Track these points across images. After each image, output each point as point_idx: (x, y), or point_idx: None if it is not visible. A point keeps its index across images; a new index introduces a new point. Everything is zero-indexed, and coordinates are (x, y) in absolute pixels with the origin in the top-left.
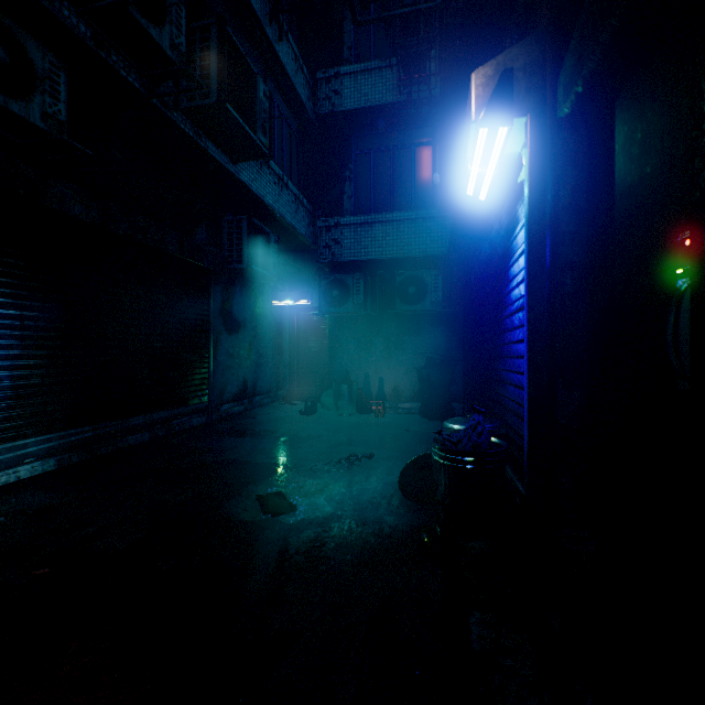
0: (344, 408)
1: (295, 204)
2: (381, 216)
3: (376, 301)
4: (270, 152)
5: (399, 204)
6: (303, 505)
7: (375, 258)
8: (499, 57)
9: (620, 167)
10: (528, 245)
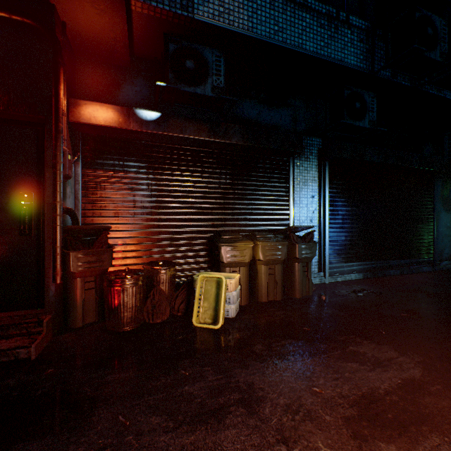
0: None
1: None
2: None
3: None
4: None
5: None
6: None
7: None
8: None
9: None
10: None
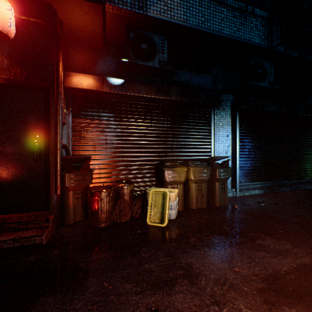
0: None
1: None
2: None
3: None
4: None
5: None
6: None
7: None
8: None
9: None
10: None
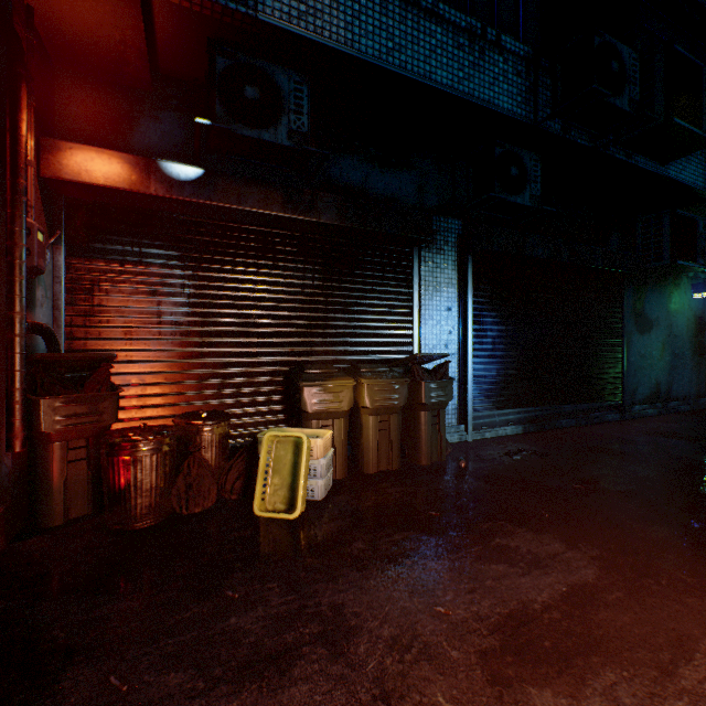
0: None
1: None
2: None
3: None
4: None
5: None
6: None
7: None
8: None
9: None
10: None
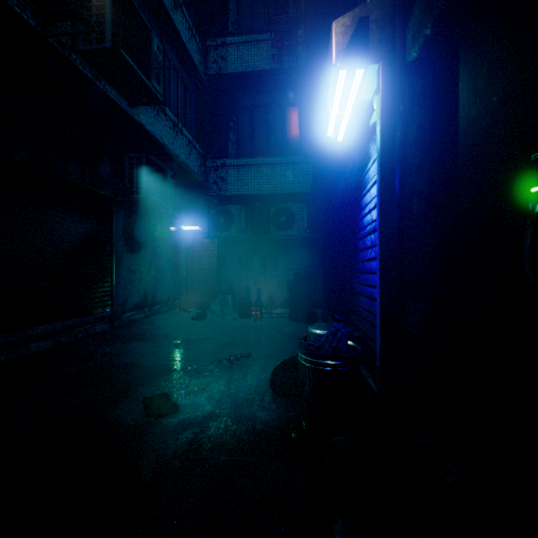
0: (228, 314)
1: (189, 147)
2: (259, 160)
3: (255, 227)
4: (164, 98)
5: (273, 151)
6: (185, 405)
7: (254, 193)
8: (356, 10)
9: (465, 102)
10: (380, 175)
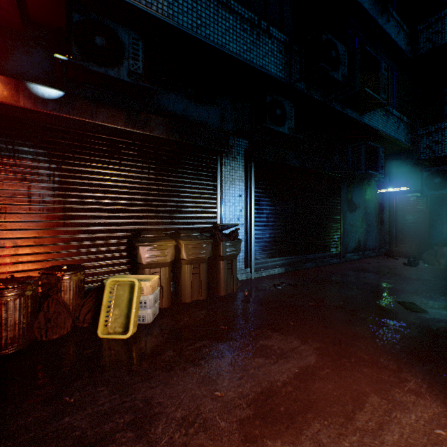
0: (445, 264)
1: (397, 123)
2: None
3: None
4: (387, 102)
5: None
6: (431, 311)
7: None
8: None
9: None
10: None
